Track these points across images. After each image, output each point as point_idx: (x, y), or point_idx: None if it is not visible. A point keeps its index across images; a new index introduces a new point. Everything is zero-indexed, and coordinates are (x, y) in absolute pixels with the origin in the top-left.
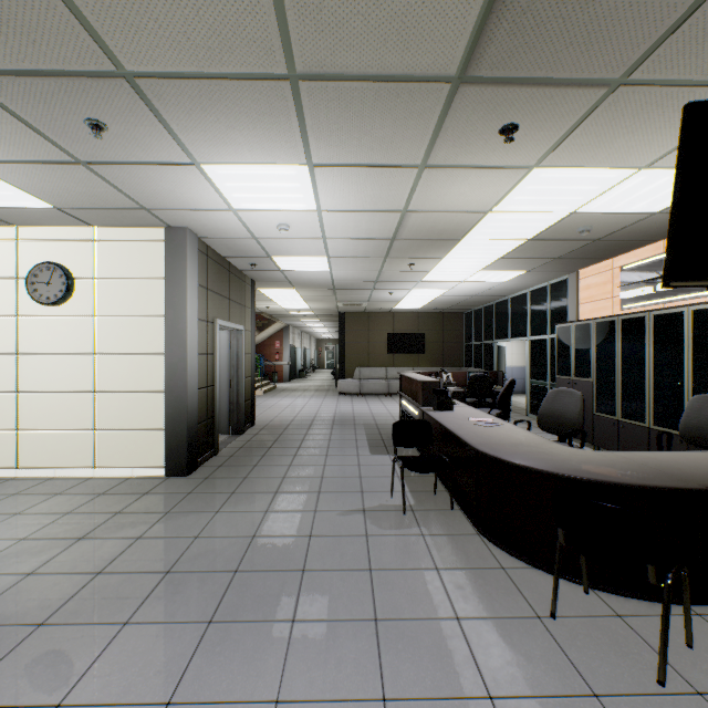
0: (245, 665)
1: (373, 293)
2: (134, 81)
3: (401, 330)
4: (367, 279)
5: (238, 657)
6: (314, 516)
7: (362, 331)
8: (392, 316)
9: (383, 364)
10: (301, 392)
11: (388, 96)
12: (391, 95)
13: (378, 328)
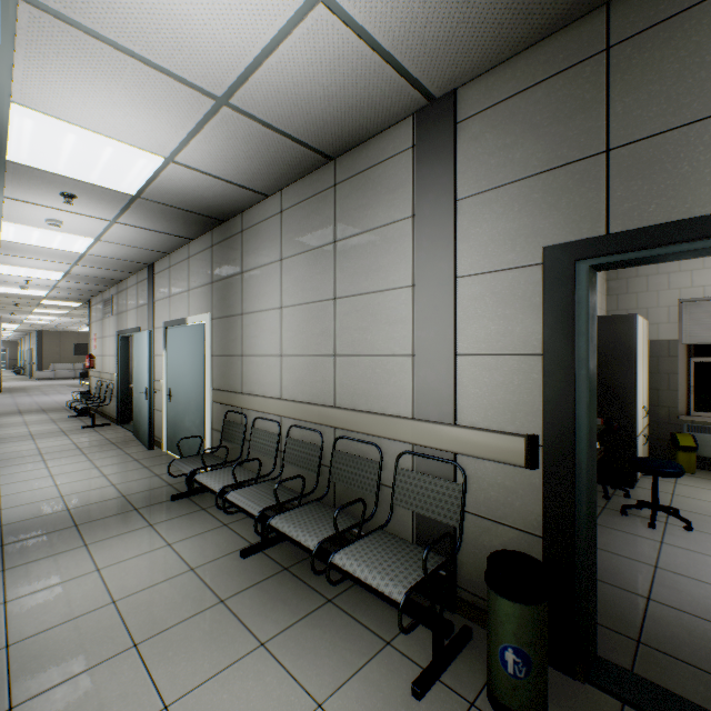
0: (58, 395)
1: (68, 327)
2: (31, 314)
3: (85, 342)
4: (67, 325)
5: (56, 395)
6: (59, 392)
7: (56, 342)
8: (78, 334)
9: (72, 361)
10: (3, 380)
11: (80, 317)
12: (81, 317)
13: (69, 340)
